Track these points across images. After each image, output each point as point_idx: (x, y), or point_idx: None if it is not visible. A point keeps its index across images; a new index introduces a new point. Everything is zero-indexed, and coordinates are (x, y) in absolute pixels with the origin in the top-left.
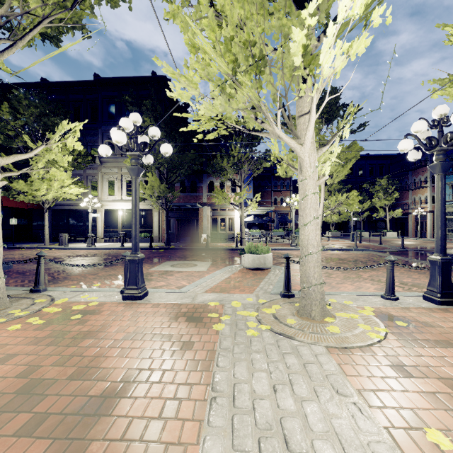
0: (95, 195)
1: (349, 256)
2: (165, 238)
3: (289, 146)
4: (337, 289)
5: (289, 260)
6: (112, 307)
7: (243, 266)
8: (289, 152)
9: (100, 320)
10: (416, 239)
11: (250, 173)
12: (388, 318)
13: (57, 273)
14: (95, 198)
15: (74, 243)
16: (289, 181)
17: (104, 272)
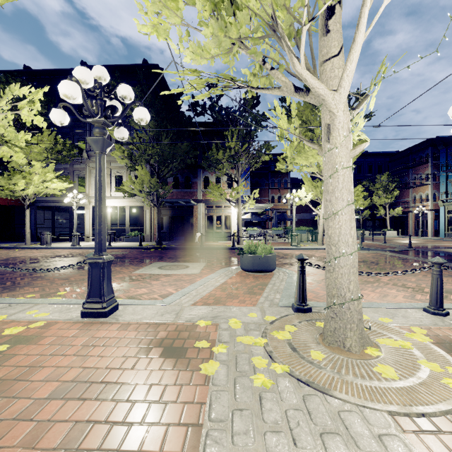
0: (82, 191)
1: None
2: (157, 237)
3: (316, 93)
4: None
5: (304, 263)
6: (63, 329)
7: (241, 268)
8: (290, 144)
9: (34, 355)
10: (417, 238)
11: (248, 168)
12: (451, 346)
13: (21, 277)
14: (81, 193)
15: (59, 243)
16: (287, 179)
17: (78, 276)
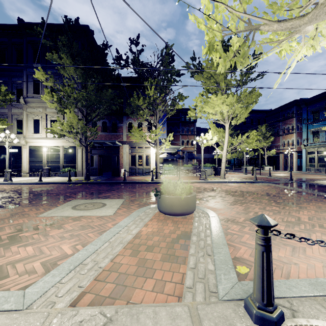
0: (20, 132)
1: (256, 189)
2: (85, 173)
3: None
4: (305, 255)
5: (268, 232)
6: None
7: (159, 210)
8: (199, 95)
9: None
10: (287, 172)
11: (164, 116)
12: None
13: None
14: (13, 134)
15: None
16: (193, 127)
17: None
